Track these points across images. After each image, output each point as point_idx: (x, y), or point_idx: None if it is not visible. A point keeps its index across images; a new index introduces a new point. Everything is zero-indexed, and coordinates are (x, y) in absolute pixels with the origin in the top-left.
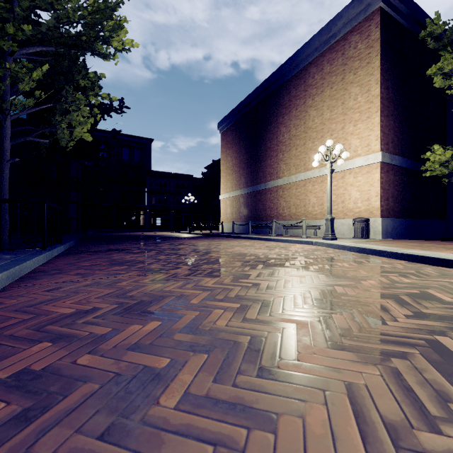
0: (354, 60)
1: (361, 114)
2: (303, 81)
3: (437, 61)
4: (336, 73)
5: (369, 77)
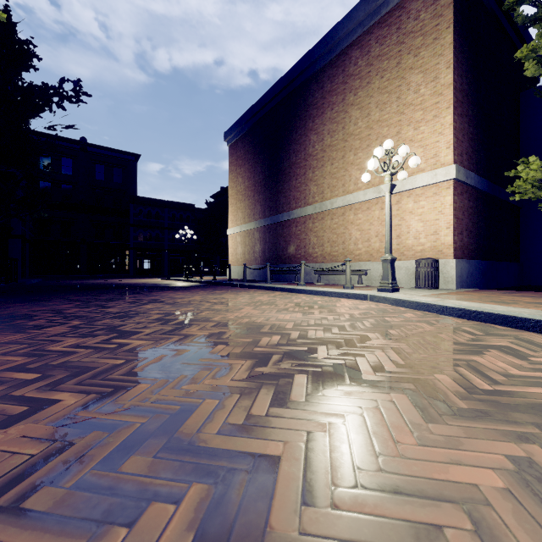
0: (414, 36)
1: (425, 112)
2: (341, 69)
3: (511, 55)
4: (389, 56)
5: (436, 59)
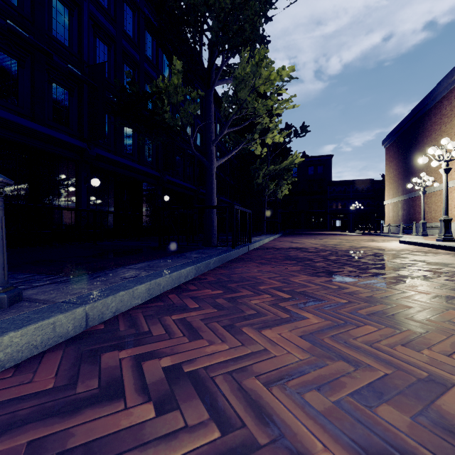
0: None
1: None
2: (439, 110)
3: None
4: None
5: None
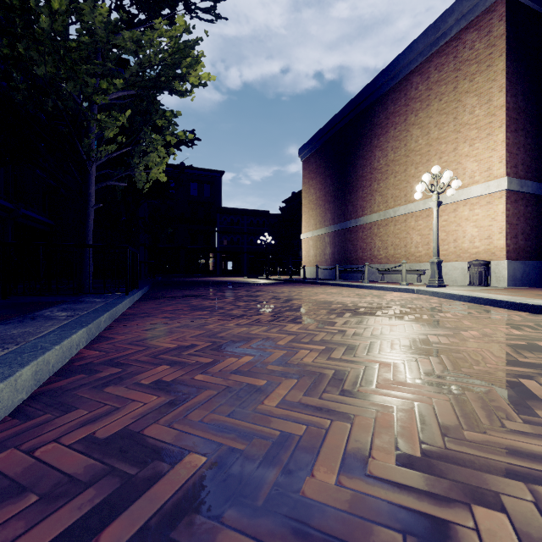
0: (470, 64)
1: (479, 130)
2: (403, 93)
3: None
4: (446, 81)
5: (490, 84)
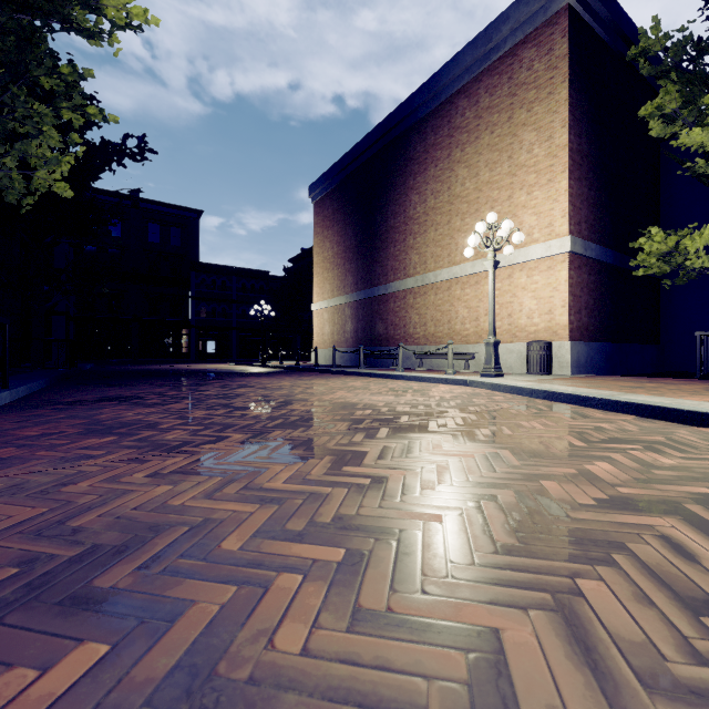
0: (527, 88)
1: (539, 175)
2: (446, 120)
3: (648, 100)
4: (499, 108)
5: (551, 116)
